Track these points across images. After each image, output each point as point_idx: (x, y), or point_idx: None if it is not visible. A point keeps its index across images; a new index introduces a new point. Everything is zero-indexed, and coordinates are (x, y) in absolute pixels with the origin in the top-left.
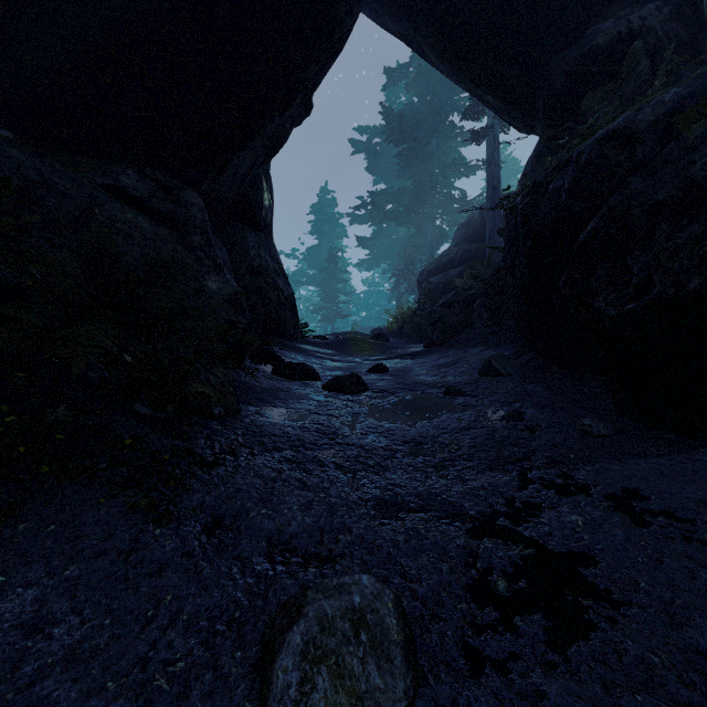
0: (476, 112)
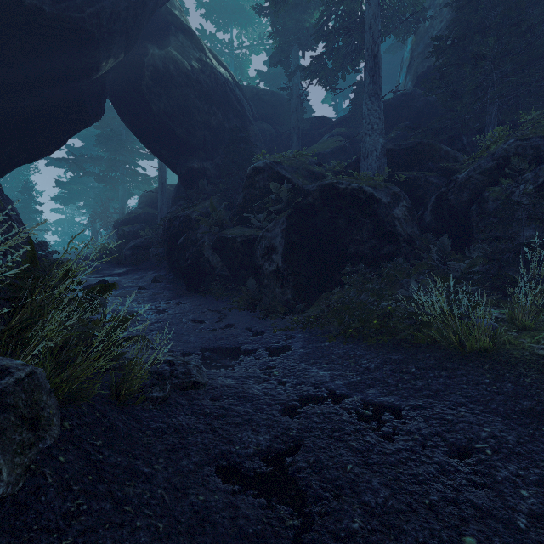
0: None
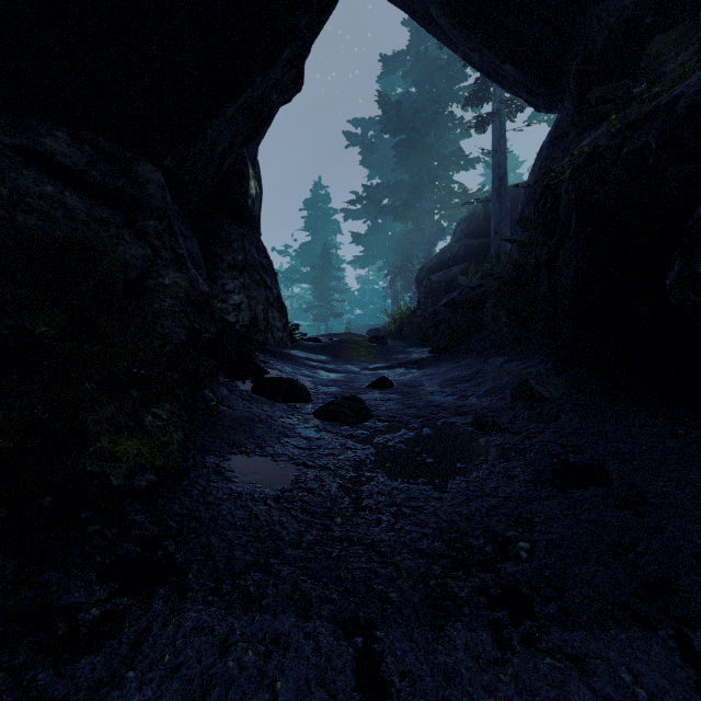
0: (480, 97)
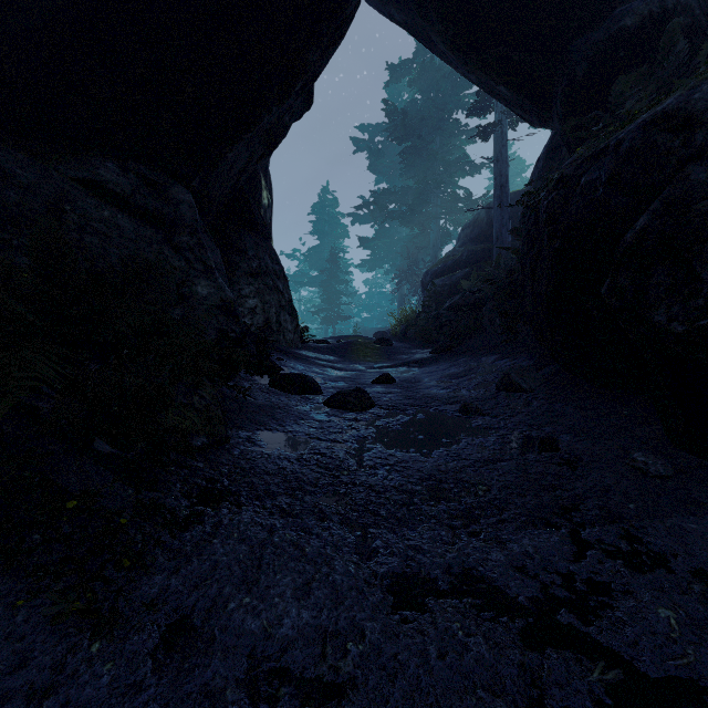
0: (483, 107)
